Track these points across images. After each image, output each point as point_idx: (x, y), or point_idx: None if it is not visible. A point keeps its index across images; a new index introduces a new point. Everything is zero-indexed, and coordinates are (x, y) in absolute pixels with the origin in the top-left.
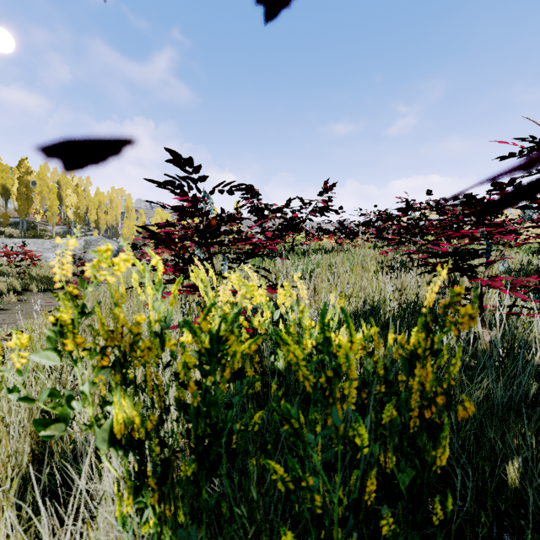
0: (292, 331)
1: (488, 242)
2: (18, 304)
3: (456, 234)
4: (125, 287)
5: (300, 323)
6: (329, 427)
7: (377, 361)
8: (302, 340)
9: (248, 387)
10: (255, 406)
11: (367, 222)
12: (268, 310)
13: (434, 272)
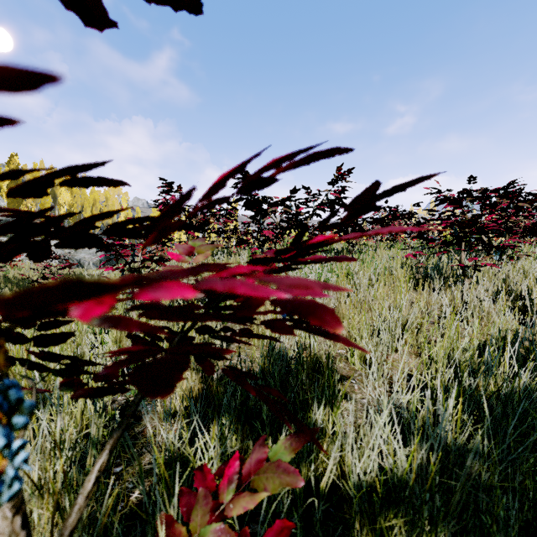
0: None
1: None
2: None
3: None
4: None
5: None
6: None
7: None
8: None
9: None
10: None
11: (382, 219)
12: None
13: None
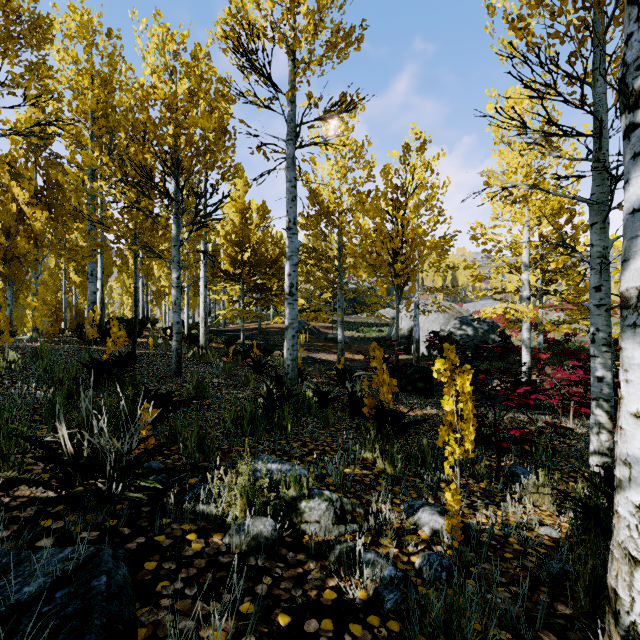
0: None
1: None
2: None
3: None
4: None
5: None
6: None
7: None
8: None
9: None
10: None
11: None
12: None
13: None
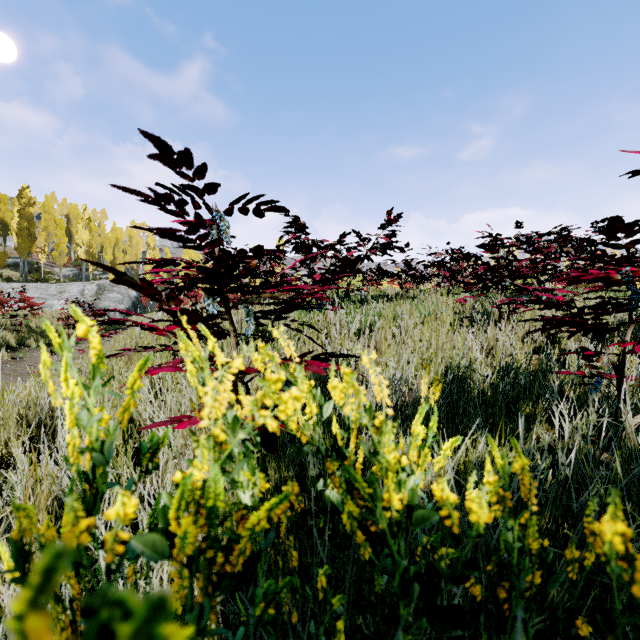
0: (354, 437)
1: (634, 288)
2: (12, 362)
3: (588, 276)
4: (133, 344)
5: (376, 453)
6: (423, 625)
7: (527, 525)
8: (381, 493)
9: (266, 604)
10: (287, 595)
11: (439, 262)
12: (314, 401)
13: (550, 329)
